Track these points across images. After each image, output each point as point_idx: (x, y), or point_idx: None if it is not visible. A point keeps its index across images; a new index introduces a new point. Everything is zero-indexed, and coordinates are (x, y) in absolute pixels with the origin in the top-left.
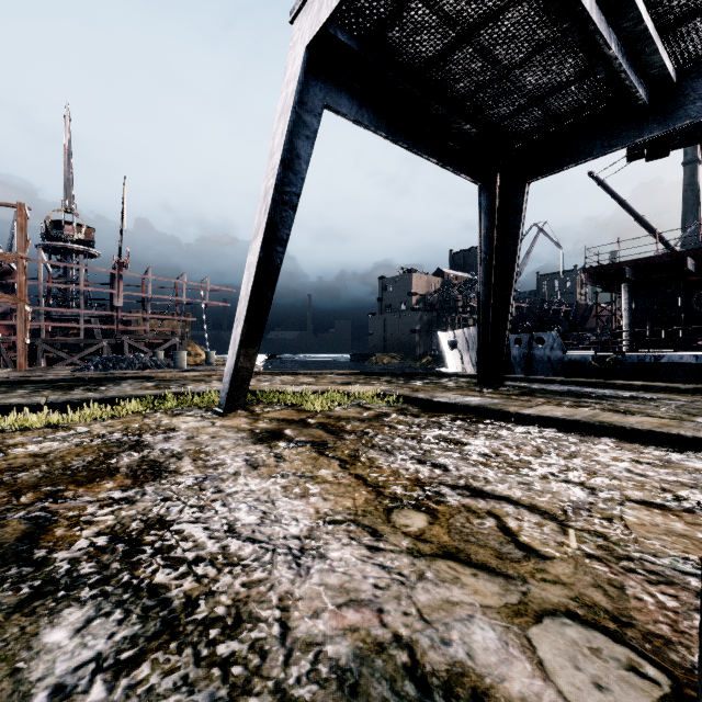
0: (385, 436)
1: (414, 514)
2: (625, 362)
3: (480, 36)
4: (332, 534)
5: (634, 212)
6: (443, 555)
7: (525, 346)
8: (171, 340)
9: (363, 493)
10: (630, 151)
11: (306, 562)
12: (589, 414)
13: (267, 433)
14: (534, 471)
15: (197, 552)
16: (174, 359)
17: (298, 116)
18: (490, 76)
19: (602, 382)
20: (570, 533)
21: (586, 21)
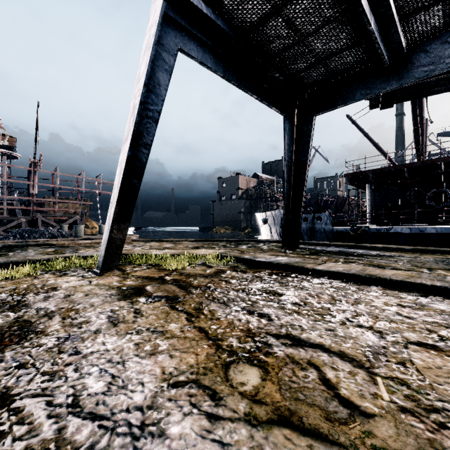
0: (222, 289)
1: (248, 369)
2: (370, 232)
3: (287, 10)
4: (175, 401)
5: (373, 140)
6: (278, 421)
7: (310, 222)
8: (74, 217)
9: (205, 347)
10: (371, 103)
11: (144, 444)
12: (360, 268)
13: (131, 290)
14: (334, 317)
15: (29, 440)
16: (75, 230)
17: (159, 54)
18: (293, 40)
19: (359, 245)
20: (379, 382)
21: (357, 3)
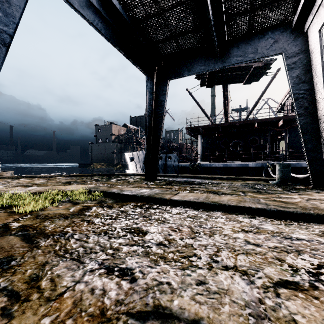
0: (81, 234)
1: None
2: (201, 167)
3: None
4: None
5: (201, 107)
6: None
7: (164, 160)
8: None
9: None
10: (201, 82)
11: None
12: (205, 196)
13: None
14: (200, 258)
15: None
16: None
17: None
18: (154, 11)
19: (196, 176)
20: None
21: None
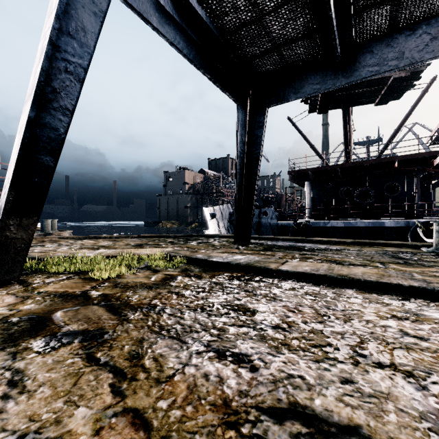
0: (173, 308)
1: None
2: (311, 226)
3: None
4: None
5: (310, 142)
6: None
7: (257, 216)
8: None
9: None
10: (310, 107)
11: None
12: (326, 267)
13: (26, 323)
14: (337, 349)
15: None
16: None
17: None
18: (250, 16)
19: (306, 239)
20: None
21: None
